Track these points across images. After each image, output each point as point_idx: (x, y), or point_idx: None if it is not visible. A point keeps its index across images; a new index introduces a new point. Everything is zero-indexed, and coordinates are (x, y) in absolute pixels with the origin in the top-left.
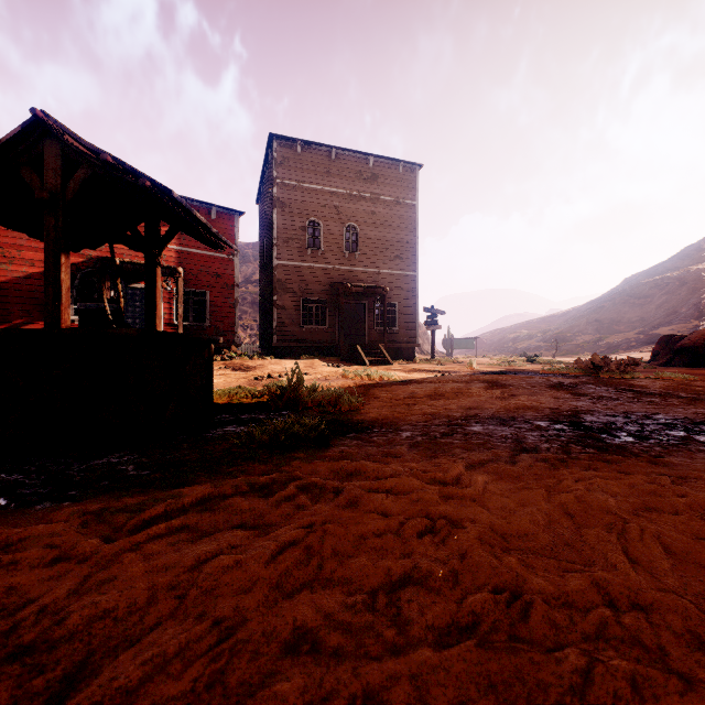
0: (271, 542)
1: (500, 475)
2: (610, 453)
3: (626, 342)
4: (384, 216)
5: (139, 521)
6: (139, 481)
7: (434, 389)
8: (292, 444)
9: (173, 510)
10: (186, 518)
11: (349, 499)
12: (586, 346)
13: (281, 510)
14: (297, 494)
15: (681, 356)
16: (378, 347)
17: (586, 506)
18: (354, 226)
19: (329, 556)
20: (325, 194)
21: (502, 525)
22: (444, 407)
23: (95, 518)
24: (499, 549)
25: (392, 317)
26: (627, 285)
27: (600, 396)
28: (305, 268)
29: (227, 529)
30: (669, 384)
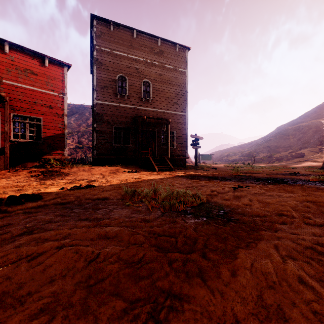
0: None
1: None
2: None
3: (286, 156)
4: (167, 77)
5: None
6: None
7: None
8: None
9: None
10: None
11: None
12: (265, 159)
13: None
14: None
15: None
16: (164, 158)
17: None
18: (148, 82)
19: None
20: (129, 59)
21: None
22: None
23: None
24: None
25: (172, 140)
26: (279, 130)
27: None
28: (116, 106)
29: None
30: None
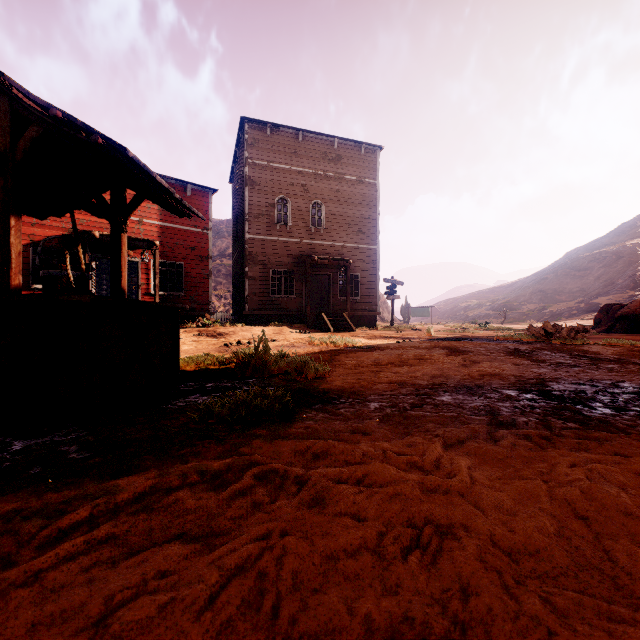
0: (213, 569)
1: (483, 457)
2: (595, 428)
3: (568, 310)
4: (348, 194)
5: (53, 531)
6: (74, 469)
7: (397, 355)
8: (253, 419)
9: (101, 513)
10: (114, 525)
11: (315, 495)
12: (531, 314)
13: (233, 511)
14: (255, 486)
15: (621, 323)
16: (342, 315)
17: (598, 504)
18: (319, 203)
19: (289, 592)
20: (293, 173)
21: (505, 536)
22: (409, 374)
23: (2, 525)
24: (511, 578)
25: (355, 288)
26: (568, 259)
27: (559, 362)
28: (274, 241)
29: (163, 541)
30: (620, 351)
